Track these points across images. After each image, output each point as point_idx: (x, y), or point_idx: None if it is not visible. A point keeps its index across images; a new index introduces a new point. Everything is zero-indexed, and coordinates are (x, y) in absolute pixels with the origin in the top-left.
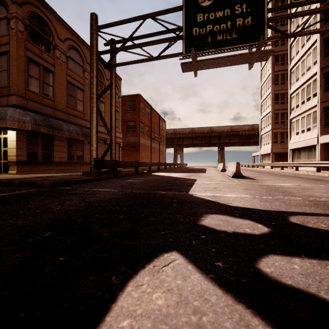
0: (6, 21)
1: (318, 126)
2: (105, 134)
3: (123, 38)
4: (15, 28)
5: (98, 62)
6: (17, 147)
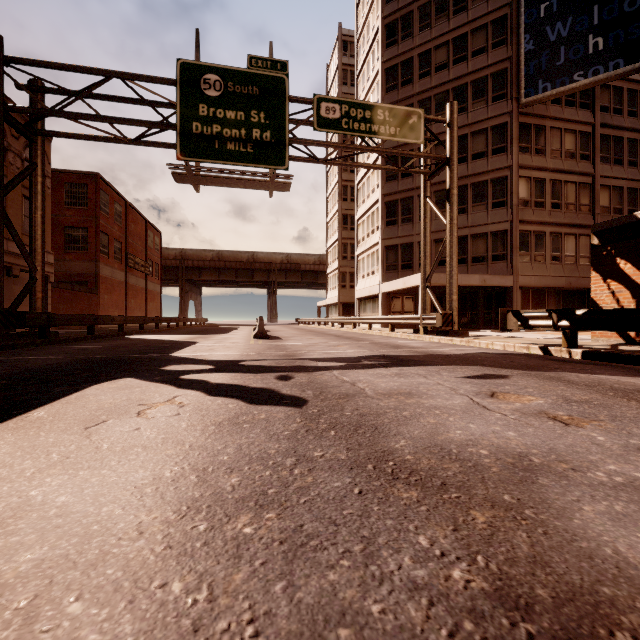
0: None
1: (380, 270)
2: (8, 255)
3: (62, 88)
4: None
5: None
6: None
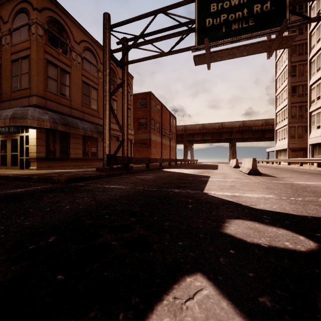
0: (28, 27)
1: None
2: (117, 132)
3: (134, 35)
4: (35, 33)
5: (111, 62)
6: (37, 144)
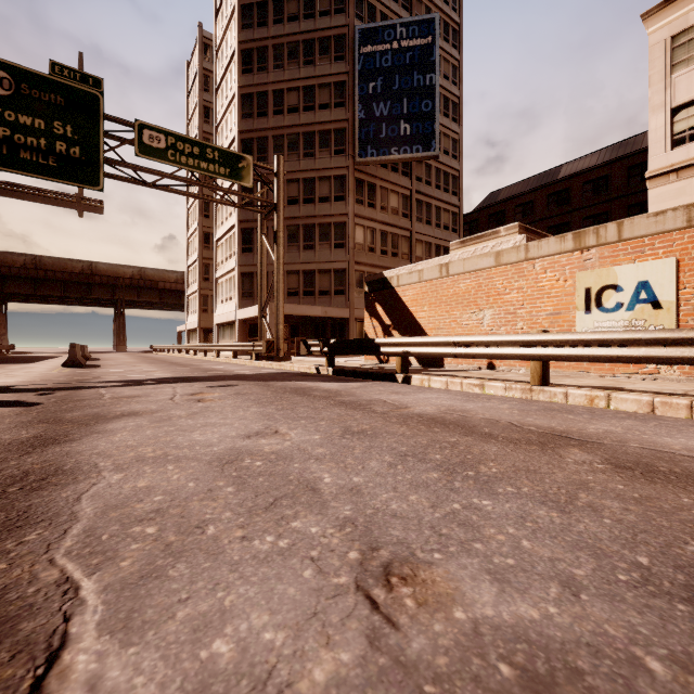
0: None
1: (237, 296)
2: None
3: None
4: None
5: None
6: None
